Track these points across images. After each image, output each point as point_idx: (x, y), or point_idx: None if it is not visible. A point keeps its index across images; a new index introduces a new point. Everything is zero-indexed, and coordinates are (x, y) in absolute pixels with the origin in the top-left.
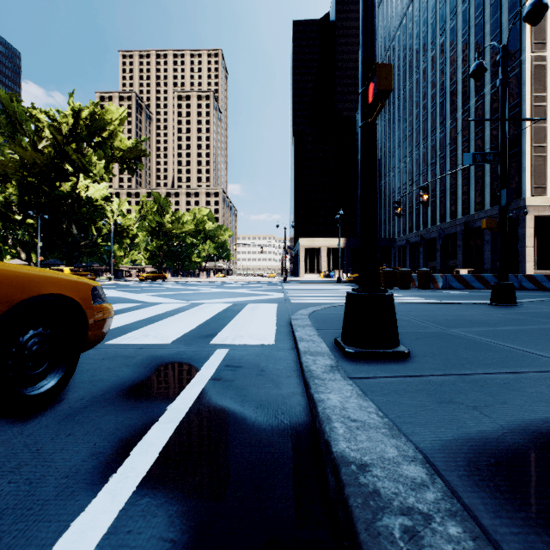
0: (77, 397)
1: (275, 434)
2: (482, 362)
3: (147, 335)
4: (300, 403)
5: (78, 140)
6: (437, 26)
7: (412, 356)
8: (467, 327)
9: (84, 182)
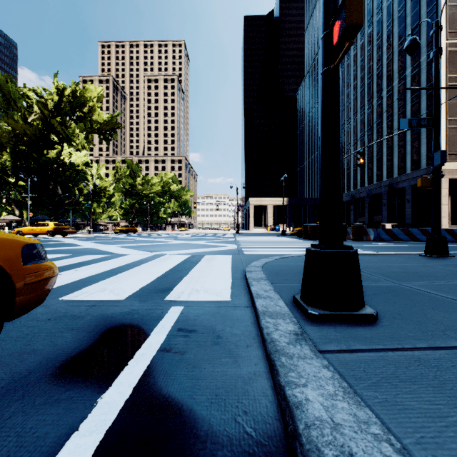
0: None
1: None
2: None
3: (104, 289)
4: (265, 392)
5: (62, 114)
6: (365, 19)
7: (380, 317)
8: (419, 281)
9: (68, 150)
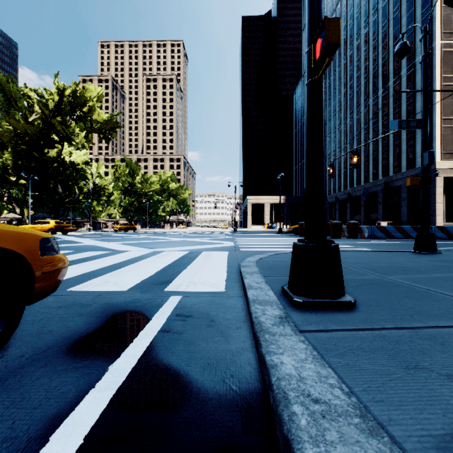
0: (18, 354)
1: (222, 407)
2: (430, 312)
3: (108, 282)
4: (250, 362)
5: (62, 114)
6: (362, 19)
7: (358, 305)
8: (401, 274)
9: (68, 149)
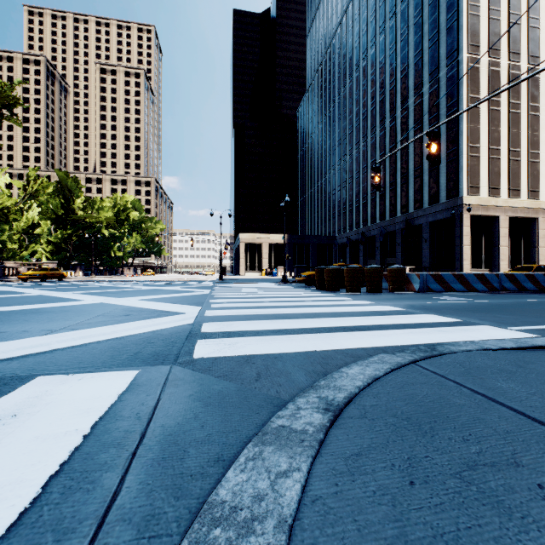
0: None
1: None
2: None
3: None
4: None
5: None
6: (377, 24)
7: None
8: None
9: None
